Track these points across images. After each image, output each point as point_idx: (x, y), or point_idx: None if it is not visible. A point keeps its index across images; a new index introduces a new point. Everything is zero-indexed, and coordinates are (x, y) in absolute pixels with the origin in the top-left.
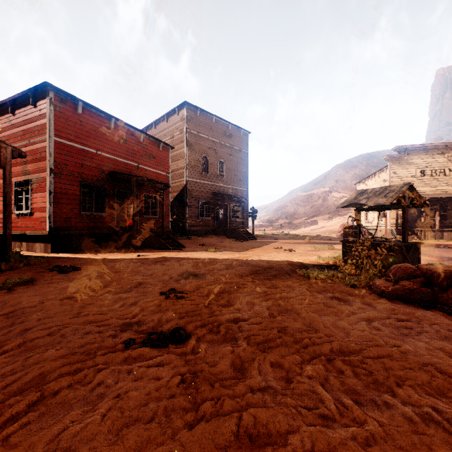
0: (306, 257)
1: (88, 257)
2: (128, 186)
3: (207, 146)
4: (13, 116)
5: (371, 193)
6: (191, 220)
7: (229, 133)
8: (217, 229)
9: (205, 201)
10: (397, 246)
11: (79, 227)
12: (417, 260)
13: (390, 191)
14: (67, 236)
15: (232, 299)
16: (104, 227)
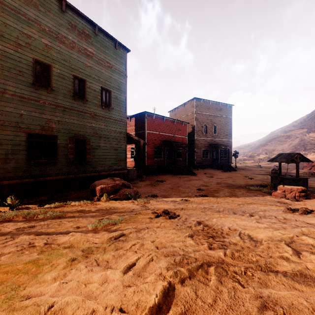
0: (257, 182)
1: (161, 177)
2: (171, 147)
3: (206, 118)
4: (130, 122)
5: (283, 155)
6: (197, 160)
7: (220, 108)
8: (212, 164)
9: (205, 149)
10: (292, 179)
11: (153, 165)
12: (305, 185)
13: (290, 156)
14: (150, 169)
15: (218, 192)
16: (161, 164)
